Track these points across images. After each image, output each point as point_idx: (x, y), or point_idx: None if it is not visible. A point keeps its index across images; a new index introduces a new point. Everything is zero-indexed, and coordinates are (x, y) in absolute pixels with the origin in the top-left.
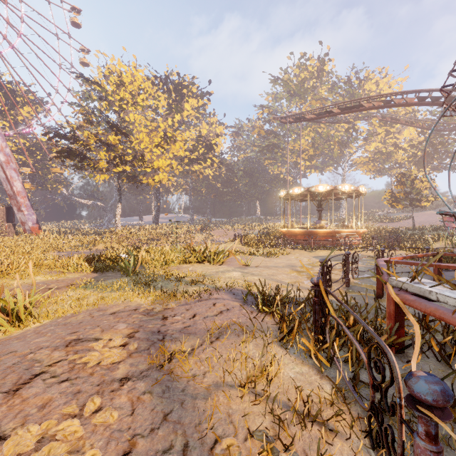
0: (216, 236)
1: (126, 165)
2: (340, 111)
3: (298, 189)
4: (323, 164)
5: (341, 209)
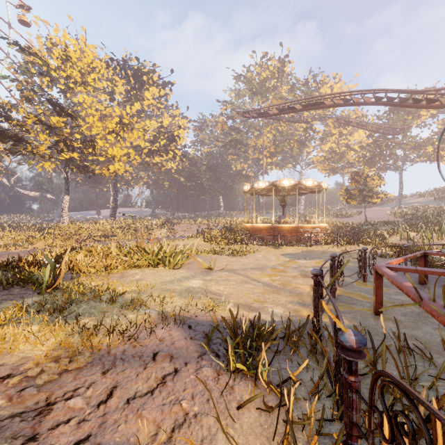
0: (178, 231)
1: (73, 152)
2: (302, 108)
3: (263, 183)
4: (283, 161)
5: (300, 204)
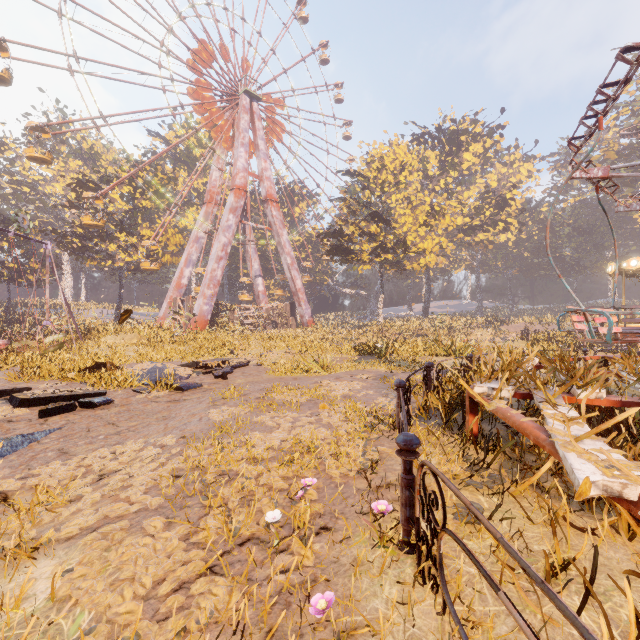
0: (509, 332)
1: (387, 254)
2: None
3: (638, 260)
4: None
5: None
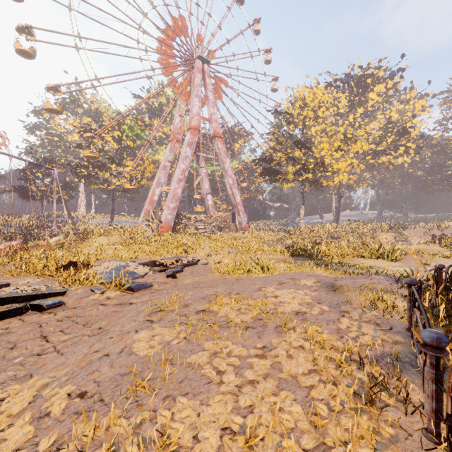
0: (410, 236)
1: (308, 173)
2: None
3: None
4: None
5: None
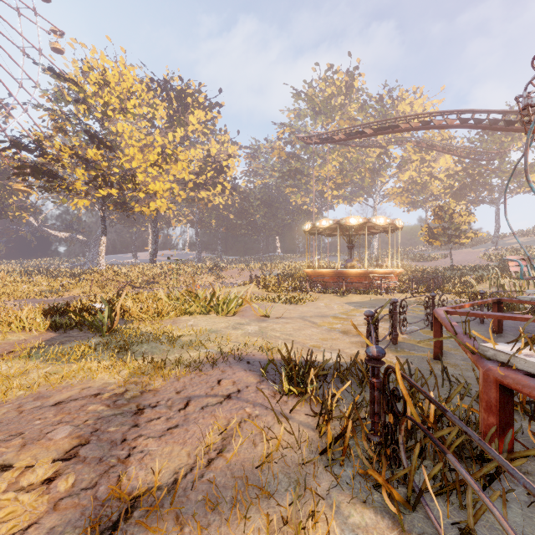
0: (228, 277)
1: (112, 188)
2: (373, 132)
3: (326, 221)
4: (352, 194)
5: (372, 246)
